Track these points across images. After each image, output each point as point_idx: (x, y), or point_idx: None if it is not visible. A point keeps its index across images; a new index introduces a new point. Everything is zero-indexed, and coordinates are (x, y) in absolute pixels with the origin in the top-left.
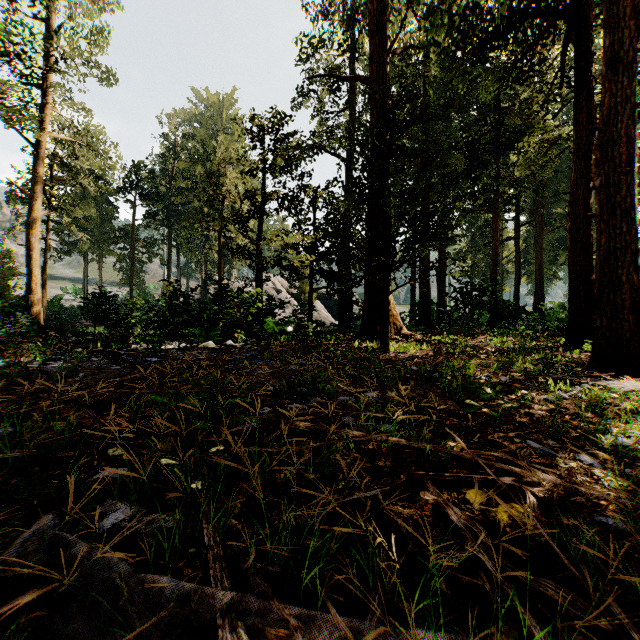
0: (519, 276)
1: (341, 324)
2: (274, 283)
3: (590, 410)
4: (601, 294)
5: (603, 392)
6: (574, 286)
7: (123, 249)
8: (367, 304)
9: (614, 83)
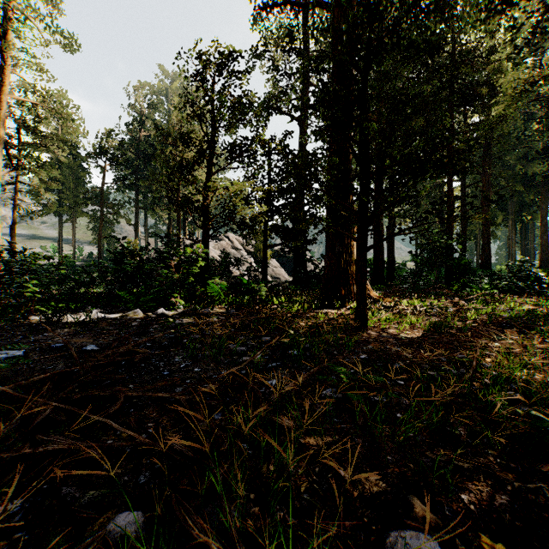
0: (465, 234)
1: (296, 282)
2: (232, 242)
3: None
4: None
5: None
6: None
7: (96, 211)
8: (329, 262)
9: None
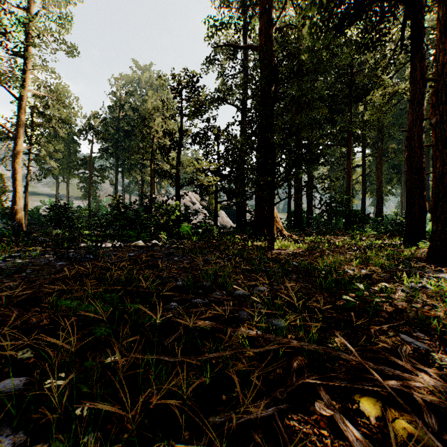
0: (365, 192)
1: (238, 227)
2: (190, 197)
3: (442, 301)
4: (436, 205)
5: (446, 284)
6: (410, 199)
7: (84, 173)
8: (257, 213)
9: (446, 44)
